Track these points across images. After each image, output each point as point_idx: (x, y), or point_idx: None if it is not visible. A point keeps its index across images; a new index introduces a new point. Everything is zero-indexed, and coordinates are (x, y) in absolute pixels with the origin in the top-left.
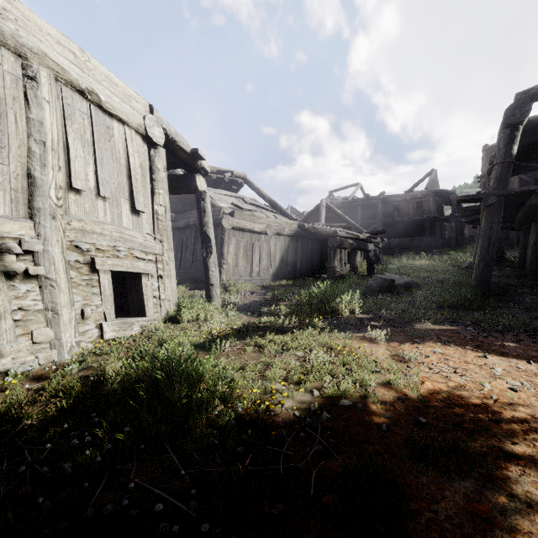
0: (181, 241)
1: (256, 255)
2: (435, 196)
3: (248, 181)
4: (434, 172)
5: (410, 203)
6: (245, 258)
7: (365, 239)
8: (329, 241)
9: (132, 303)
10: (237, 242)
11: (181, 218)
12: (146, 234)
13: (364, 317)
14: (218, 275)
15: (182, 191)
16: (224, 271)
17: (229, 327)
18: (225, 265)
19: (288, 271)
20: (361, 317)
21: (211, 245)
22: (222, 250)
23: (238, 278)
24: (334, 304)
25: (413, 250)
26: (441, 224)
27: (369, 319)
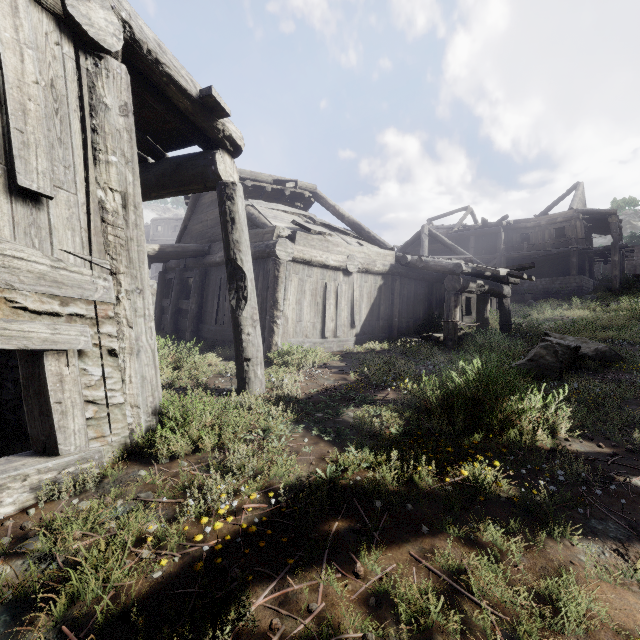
0: (218, 283)
1: (331, 303)
2: (583, 219)
3: (319, 195)
4: (580, 186)
5: (546, 230)
6: (313, 308)
7: (500, 277)
8: (446, 281)
9: (31, 421)
10: (300, 283)
11: (219, 248)
12: (64, 252)
13: (590, 451)
14: (259, 340)
15: (194, 185)
16: (279, 330)
17: (262, 487)
18: (280, 319)
19: (380, 328)
20: (581, 451)
21: (245, 285)
22: (275, 295)
23: (302, 340)
24: (504, 412)
25: (554, 296)
26: (590, 259)
27: (614, 461)
